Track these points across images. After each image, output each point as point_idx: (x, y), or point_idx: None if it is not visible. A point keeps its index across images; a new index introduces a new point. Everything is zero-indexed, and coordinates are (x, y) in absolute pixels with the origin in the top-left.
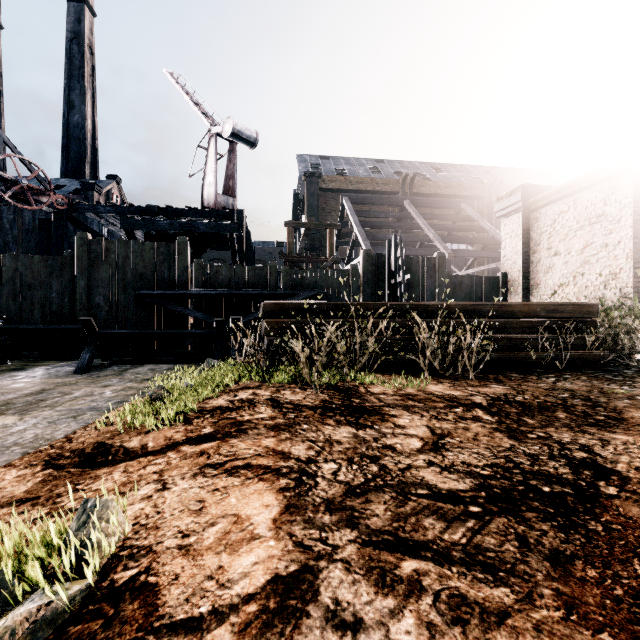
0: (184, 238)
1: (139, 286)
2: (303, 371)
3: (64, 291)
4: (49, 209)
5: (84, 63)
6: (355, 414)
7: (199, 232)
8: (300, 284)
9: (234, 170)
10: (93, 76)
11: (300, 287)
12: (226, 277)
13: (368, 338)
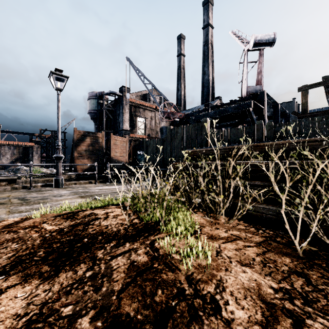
0: (205, 118)
1: (187, 147)
2: (142, 204)
3: (164, 152)
4: (177, 119)
5: (208, 52)
6: (55, 255)
7: (228, 113)
8: (283, 134)
9: (261, 67)
10: (212, 56)
11: (283, 137)
12: (227, 137)
13: (231, 182)
